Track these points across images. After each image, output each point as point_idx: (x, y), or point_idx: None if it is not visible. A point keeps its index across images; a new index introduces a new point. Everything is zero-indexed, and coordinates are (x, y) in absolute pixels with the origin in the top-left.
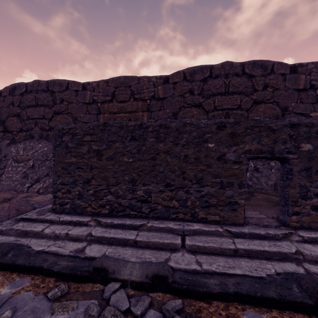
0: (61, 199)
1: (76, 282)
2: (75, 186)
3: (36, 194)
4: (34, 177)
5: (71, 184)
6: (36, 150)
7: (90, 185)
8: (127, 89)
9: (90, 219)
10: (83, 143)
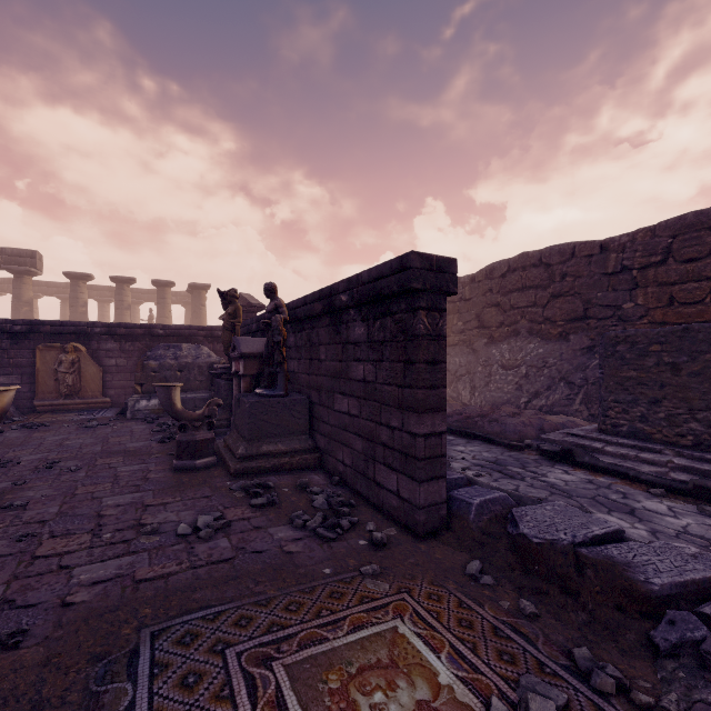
0: (614, 420)
1: (671, 493)
2: (635, 406)
3: (542, 413)
4: (530, 390)
5: (628, 402)
6: (527, 353)
7: (659, 407)
8: (704, 234)
9: (662, 447)
10: (647, 354)
